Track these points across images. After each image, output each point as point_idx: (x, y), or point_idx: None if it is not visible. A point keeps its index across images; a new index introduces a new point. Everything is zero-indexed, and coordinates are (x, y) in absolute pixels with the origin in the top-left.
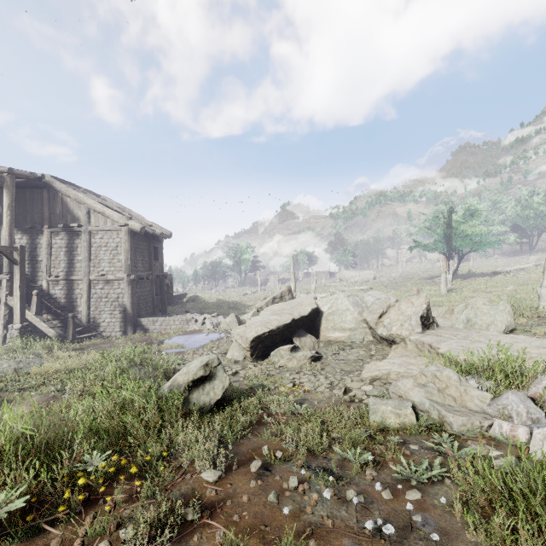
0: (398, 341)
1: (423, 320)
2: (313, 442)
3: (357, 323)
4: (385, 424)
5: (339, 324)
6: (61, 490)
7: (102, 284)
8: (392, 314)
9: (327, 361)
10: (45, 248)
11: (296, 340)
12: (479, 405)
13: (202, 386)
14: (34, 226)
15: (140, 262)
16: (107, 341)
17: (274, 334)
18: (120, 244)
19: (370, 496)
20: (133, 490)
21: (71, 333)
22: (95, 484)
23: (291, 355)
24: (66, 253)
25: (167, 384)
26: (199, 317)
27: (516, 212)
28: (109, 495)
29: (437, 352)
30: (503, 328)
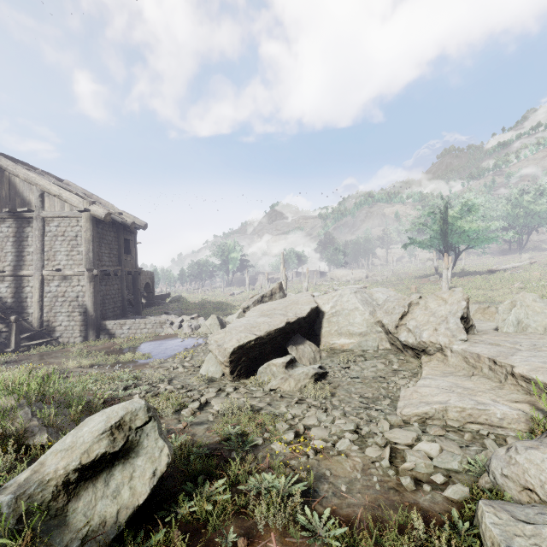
0: (432, 351)
1: (462, 322)
2: None
3: (369, 326)
4: None
5: (345, 328)
6: None
7: (58, 281)
8: (417, 314)
9: (335, 379)
10: None
11: (292, 350)
12: None
13: (106, 473)
14: None
15: (106, 255)
16: (60, 349)
17: (262, 343)
18: (80, 233)
19: None
20: None
21: (13, 339)
22: None
23: (286, 373)
24: (13, 244)
25: (20, 476)
26: (176, 319)
27: (507, 210)
28: None
29: (509, 372)
30: None
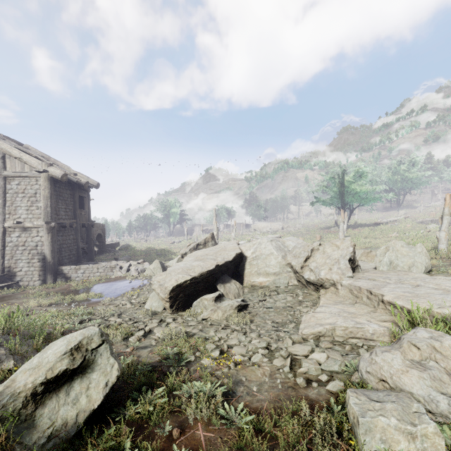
0: (328, 286)
1: (350, 263)
2: None
3: (282, 268)
4: None
5: (263, 269)
6: None
7: (19, 232)
8: (317, 257)
9: (254, 309)
10: None
11: (220, 287)
12: None
13: (67, 386)
14: None
15: (62, 210)
16: (21, 291)
17: (196, 282)
18: (39, 191)
19: None
20: None
21: None
22: None
23: (215, 305)
24: None
25: None
26: (124, 264)
27: (388, 176)
28: None
29: (380, 300)
30: (423, 270)
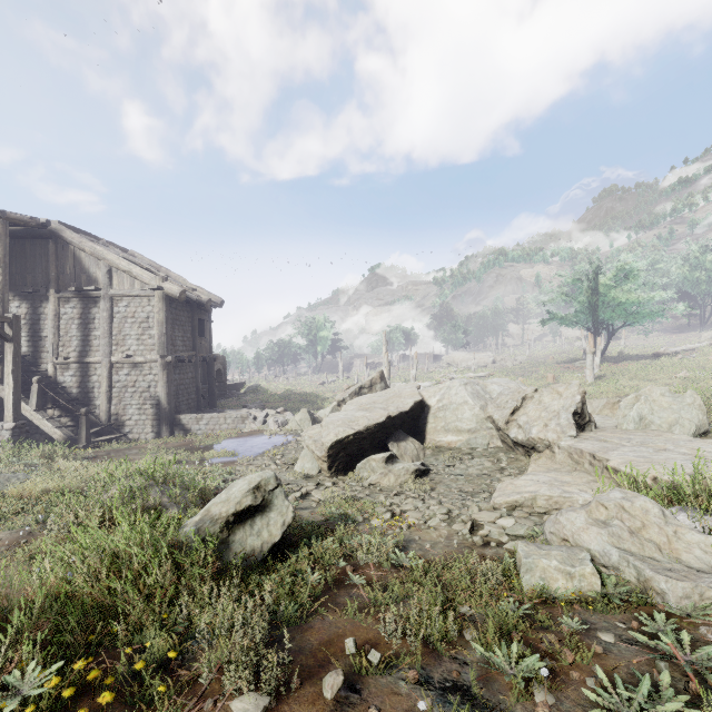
0: (541, 448)
1: (576, 418)
2: (432, 627)
3: (479, 422)
4: (548, 591)
5: (452, 423)
6: None
7: (128, 368)
8: (529, 409)
9: (437, 476)
10: (51, 320)
11: (393, 446)
12: (702, 559)
13: (250, 521)
14: (36, 290)
15: (179, 339)
16: (133, 446)
17: (361, 438)
18: (152, 314)
19: None
20: None
21: (84, 434)
22: None
23: (386, 468)
24: (79, 327)
25: (195, 518)
26: (259, 414)
27: (683, 273)
28: None
29: (604, 466)
30: (693, 430)
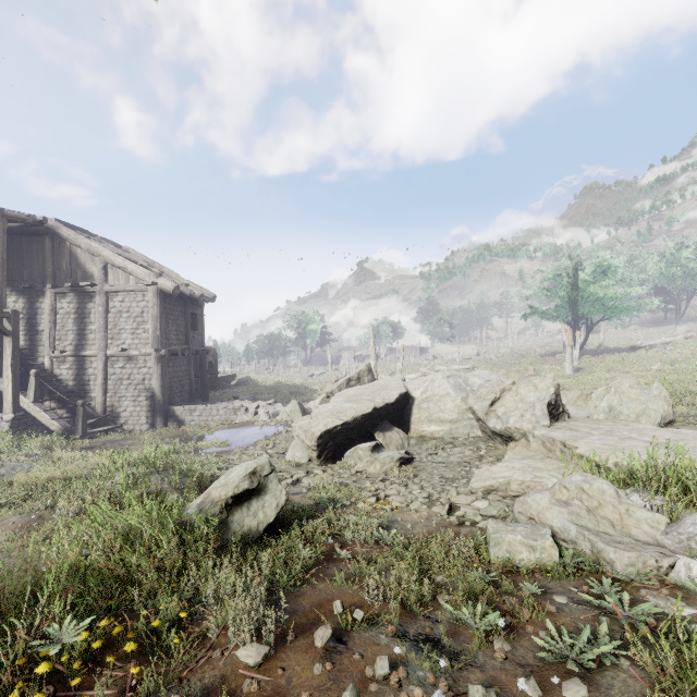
0: (518, 437)
1: (551, 408)
2: (409, 592)
3: (461, 413)
4: (513, 562)
5: (435, 414)
6: (10, 684)
7: (123, 362)
8: (507, 400)
9: (421, 464)
10: (48, 314)
11: (379, 436)
12: (649, 533)
13: (247, 503)
14: (33, 285)
15: (173, 333)
16: (128, 437)
17: (349, 428)
18: (147, 309)
19: (506, 690)
20: (127, 680)
21: (80, 426)
22: (67, 670)
23: (372, 456)
24: (75, 321)
25: (196, 501)
26: (250, 405)
27: (659, 269)
28: (88, 689)
29: (573, 453)
30: (659, 420)
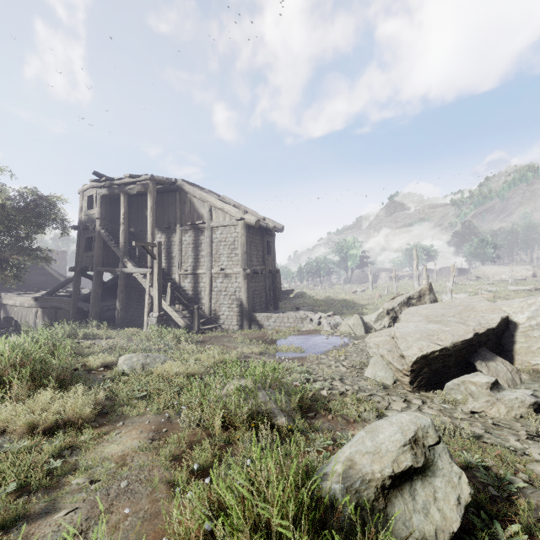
0: None
1: None
2: None
3: None
4: None
5: None
6: None
7: (222, 278)
8: None
9: None
10: (177, 245)
11: (481, 366)
12: None
13: (408, 486)
14: (169, 226)
15: (254, 256)
16: (225, 334)
17: (447, 355)
18: (237, 238)
19: None
20: None
21: (196, 323)
22: None
23: (492, 395)
24: (193, 249)
25: (335, 467)
26: (313, 316)
27: None
28: None
29: None
30: None
